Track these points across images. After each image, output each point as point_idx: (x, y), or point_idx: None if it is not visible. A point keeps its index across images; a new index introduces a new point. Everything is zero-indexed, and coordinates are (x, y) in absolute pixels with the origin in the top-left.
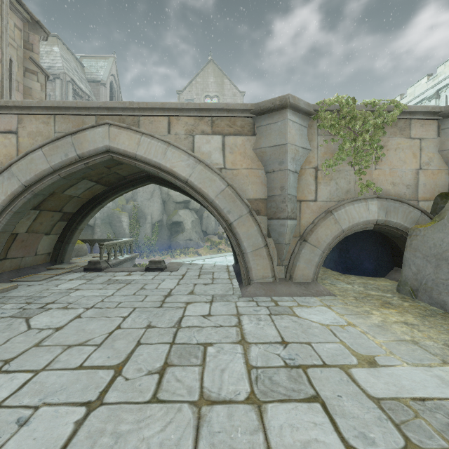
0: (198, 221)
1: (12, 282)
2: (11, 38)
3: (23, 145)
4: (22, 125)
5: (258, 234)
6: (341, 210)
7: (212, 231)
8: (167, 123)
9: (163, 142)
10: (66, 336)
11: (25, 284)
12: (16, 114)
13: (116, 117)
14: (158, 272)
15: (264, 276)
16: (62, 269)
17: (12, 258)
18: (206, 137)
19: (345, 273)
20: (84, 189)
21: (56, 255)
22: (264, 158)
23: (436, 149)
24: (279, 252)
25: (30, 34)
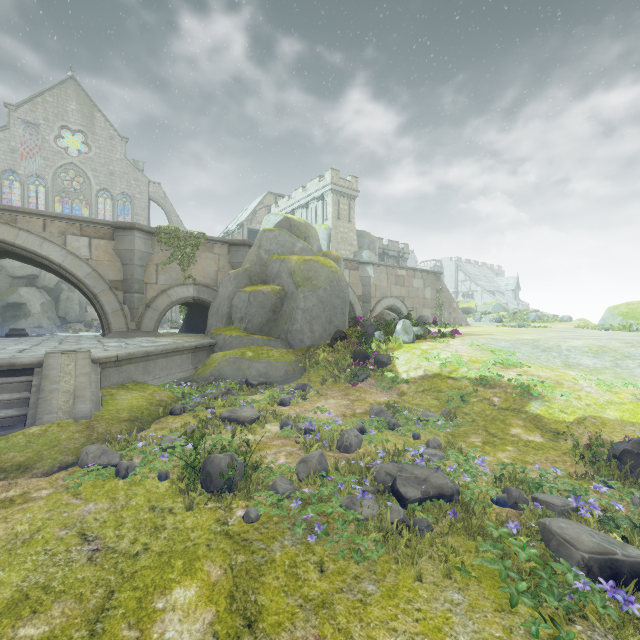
0: (53, 304)
1: None
2: None
3: None
4: None
5: (116, 302)
6: (172, 290)
7: (76, 317)
8: (43, 224)
9: (40, 237)
10: None
11: None
12: None
13: None
14: (21, 337)
15: (121, 327)
16: None
17: None
18: (76, 238)
19: (189, 333)
20: None
21: None
22: (121, 256)
23: (227, 261)
24: (132, 313)
25: None
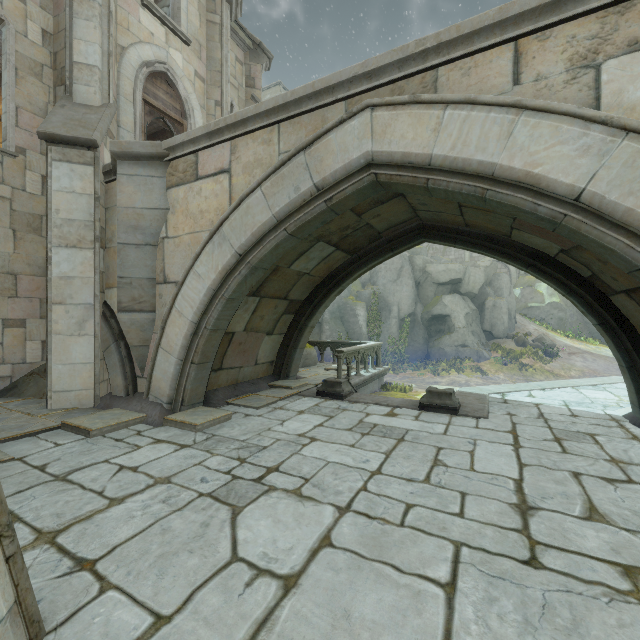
0: (476, 314)
1: (227, 404)
2: (232, 77)
3: (237, 188)
4: (236, 155)
5: None
6: None
7: (504, 331)
8: (510, 58)
9: (502, 109)
10: (308, 639)
11: (242, 412)
12: (228, 139)
13: (385, 89)
14: (446, 415)
15: None
16: (288, 389)
17: (228, 368)
18: None
19: None
20: (318, 259)
21: (280, 365)
22: None
23: None
24: None
25: (251, 66)
